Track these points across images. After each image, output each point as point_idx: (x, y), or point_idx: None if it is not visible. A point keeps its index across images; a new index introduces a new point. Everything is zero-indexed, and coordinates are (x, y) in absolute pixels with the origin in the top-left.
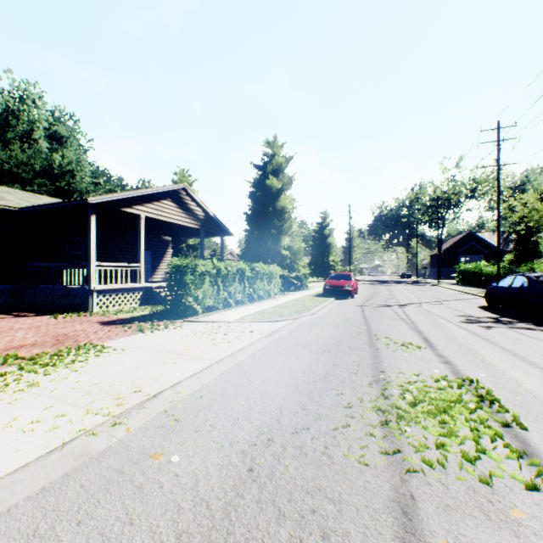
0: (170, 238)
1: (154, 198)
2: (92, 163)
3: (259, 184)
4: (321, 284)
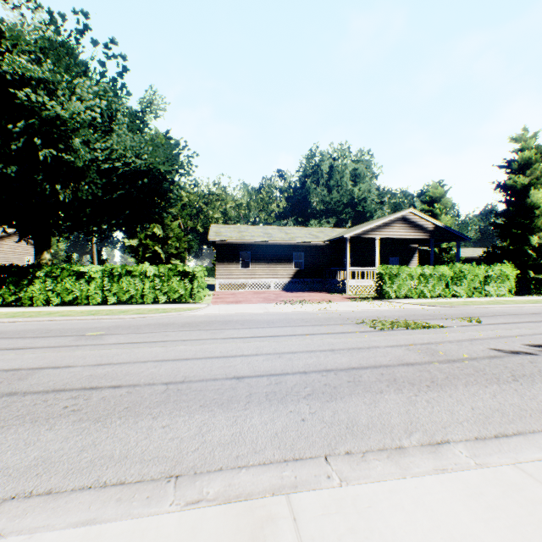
0: (416, 246)
1: (386, 225)
2: (377, 188)
3: (497, 186)
4: None
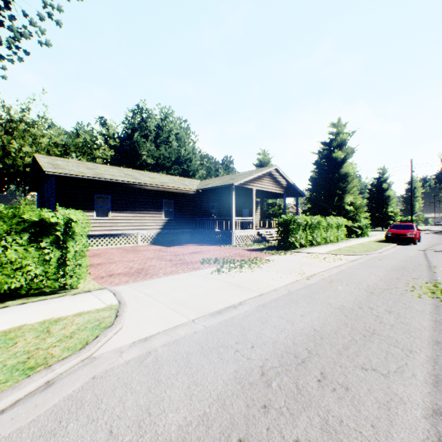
0: (258, 200)
1: (259, 177)
2: (200, 151)
3: (325, 157)
4: (380, 233)
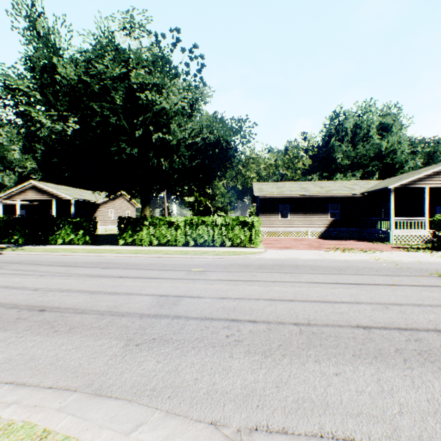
0: None
1: (437, 173)
2: (408, 138)
3: None
4: None
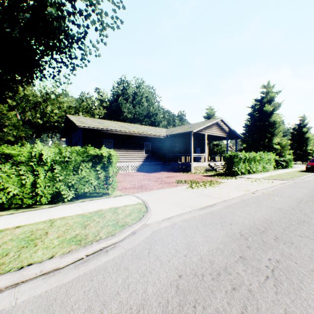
0: (207, 141)
1: (209, 126)
2: (163, 108)
3: (258, 110)
4: (300, 165)
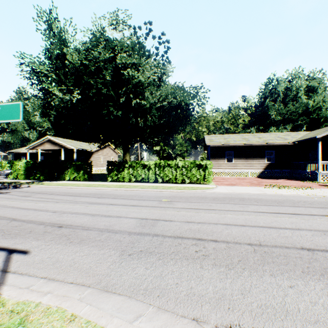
0: None
1: None
2: None
3: None
4: None
